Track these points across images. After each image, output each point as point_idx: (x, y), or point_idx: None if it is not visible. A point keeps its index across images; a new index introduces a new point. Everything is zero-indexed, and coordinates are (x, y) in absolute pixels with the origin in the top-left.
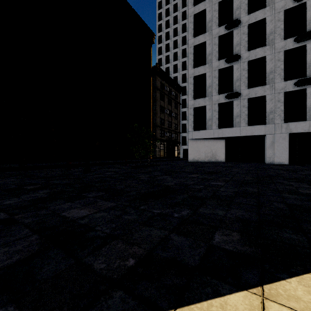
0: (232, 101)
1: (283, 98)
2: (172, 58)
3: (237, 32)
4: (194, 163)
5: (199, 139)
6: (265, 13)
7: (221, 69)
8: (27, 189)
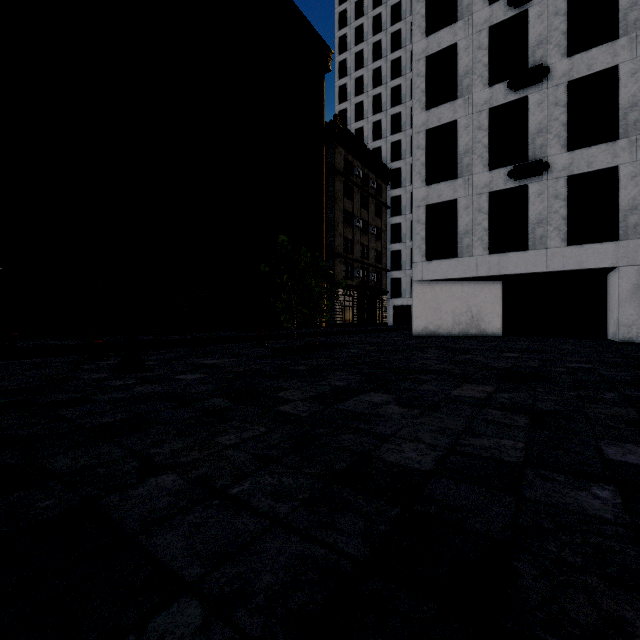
0: (525, 186)
1: None
2: (369, 108)
3: (538, 11)
4: (429, 338)
5: (440, 282)
6: None
7: (497, 107)
8: None
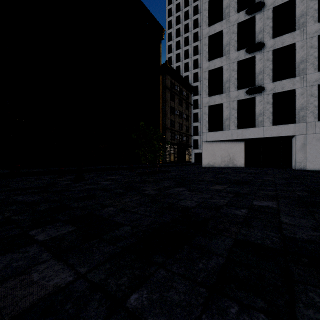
0: (254, 97)
1: (316, 92)
2: (183, 56)
3: (260, 17)
4: (210, 168)
5: (215, 142)
6: None
7: (241, 60)
8: None
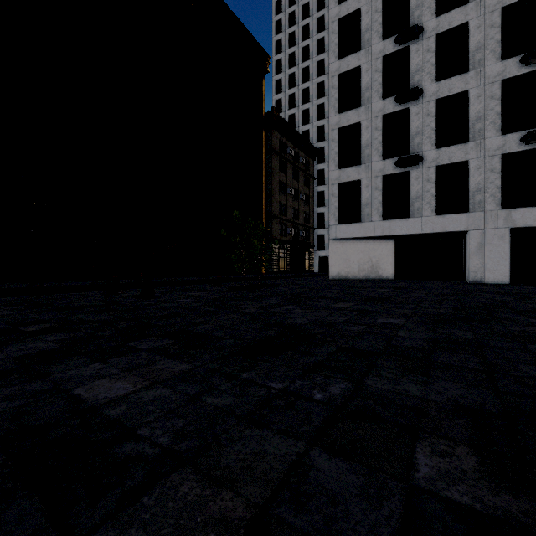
0: (407, 172)
1: (499, 166)
2: (299, 99)
3: (416, 48)
4: (340, 281)
5: (349, 239)
6: (467, 13)
7: (388, 114)
8: (26, 332)
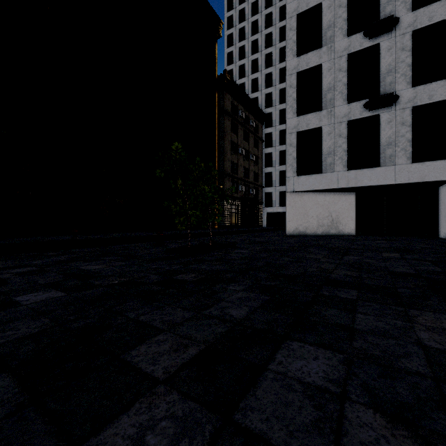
0: (376, 116)
1: None
2: (249, 69)
3: None
4: (301, 237)
5: (308, 192)
6: None
7: (354, 53)
8: None
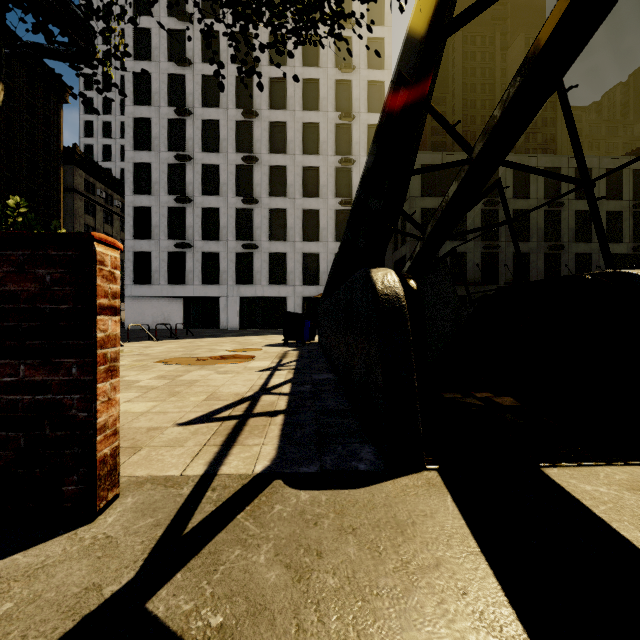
0: (186, 252)
1: (235, 259)
2: (117, 131)
3: (190, 168)
4: (130, 330)
5: (144, 297)
6: (219, 159)
7: (172, 207)
8: None
